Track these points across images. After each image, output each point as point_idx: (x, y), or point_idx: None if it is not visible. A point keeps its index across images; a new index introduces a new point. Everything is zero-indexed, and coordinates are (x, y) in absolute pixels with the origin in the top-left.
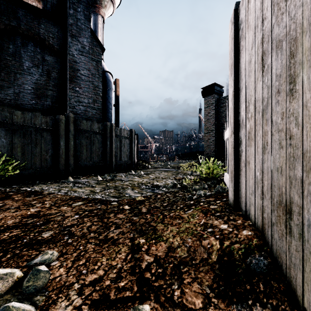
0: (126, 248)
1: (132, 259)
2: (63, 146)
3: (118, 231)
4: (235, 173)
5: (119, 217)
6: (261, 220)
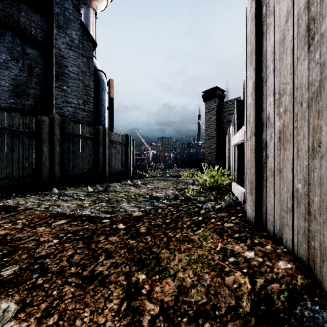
0: (119, 290)
1: (129, 310)
2: (47, 152)
3: (109, 262)
4: (257, 184)
5: (111, 241)
6: (306, 249)
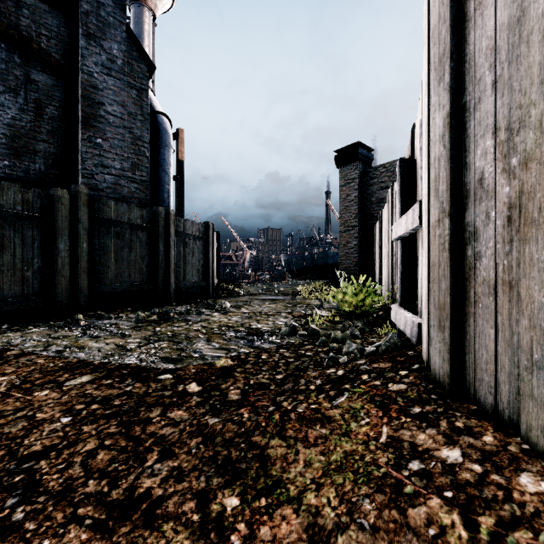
0: (183, 538)
1: None
2: (66, 251)
3: (166, 467)
4: (453, 310)
5: (173, 419)
6: None
